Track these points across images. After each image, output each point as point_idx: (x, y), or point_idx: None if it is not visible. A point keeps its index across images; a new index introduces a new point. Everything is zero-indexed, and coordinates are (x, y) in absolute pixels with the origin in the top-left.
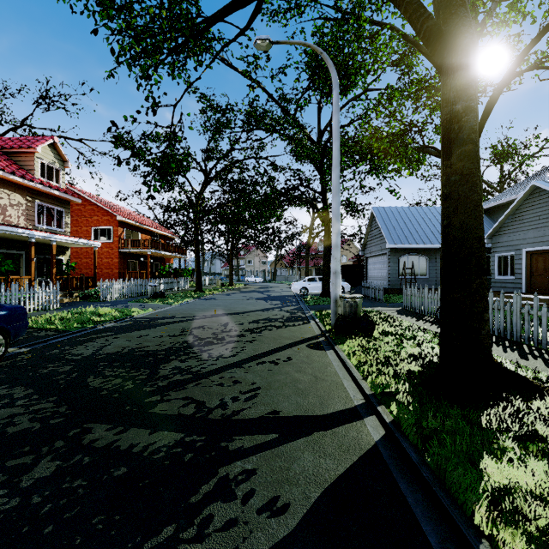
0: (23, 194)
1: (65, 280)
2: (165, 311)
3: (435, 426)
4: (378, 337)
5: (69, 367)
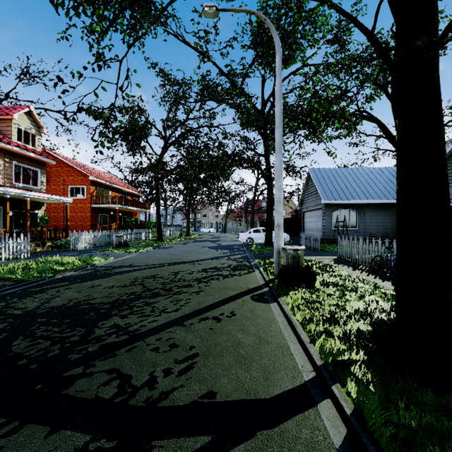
0: (1, 155)
1: (39, 232)
2: (125, 260)
3: (408, 421)
4: (320, 288)
5: (4, 325)
